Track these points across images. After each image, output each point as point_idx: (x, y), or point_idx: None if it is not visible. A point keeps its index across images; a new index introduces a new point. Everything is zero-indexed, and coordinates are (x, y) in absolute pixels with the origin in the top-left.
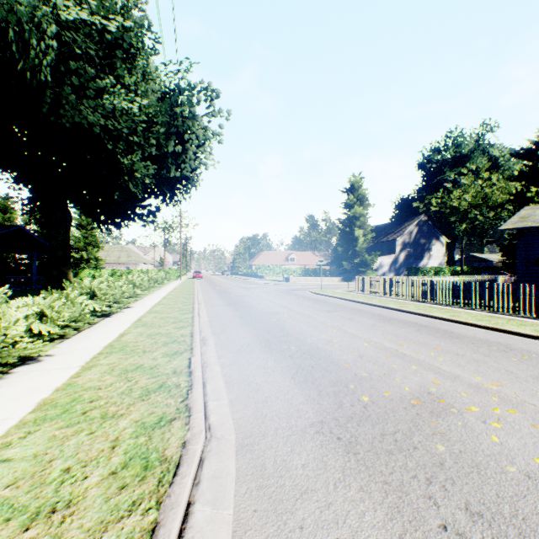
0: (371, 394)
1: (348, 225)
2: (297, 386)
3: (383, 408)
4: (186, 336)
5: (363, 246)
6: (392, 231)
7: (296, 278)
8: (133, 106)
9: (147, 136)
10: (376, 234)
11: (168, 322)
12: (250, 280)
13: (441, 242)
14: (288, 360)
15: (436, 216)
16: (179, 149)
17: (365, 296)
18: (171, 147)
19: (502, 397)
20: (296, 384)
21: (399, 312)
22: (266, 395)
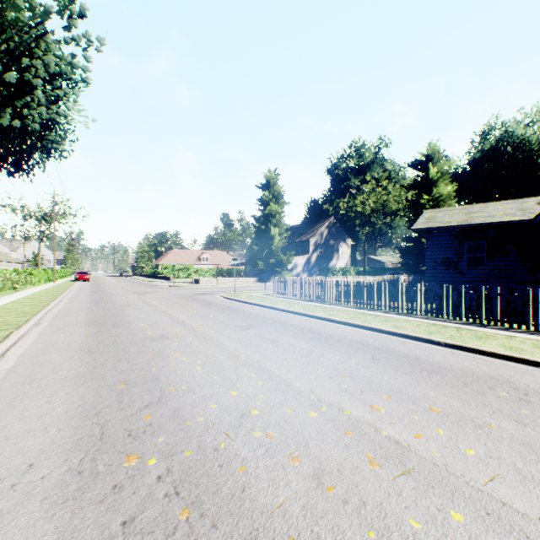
0: None
1: (264, 222)
2: None
3: None
4: None
5: (279, 245)
6: (305, 231)
7: (207, 279)
8: None
9: None
10: (291, 234)
11: None
12: (152, 283)
13: (347, 244)
14: None
15: (343, 219)
16: (12, 79)
17: (286, 300)
18: None
19: None
20: None
21: (331, 322)
22: None
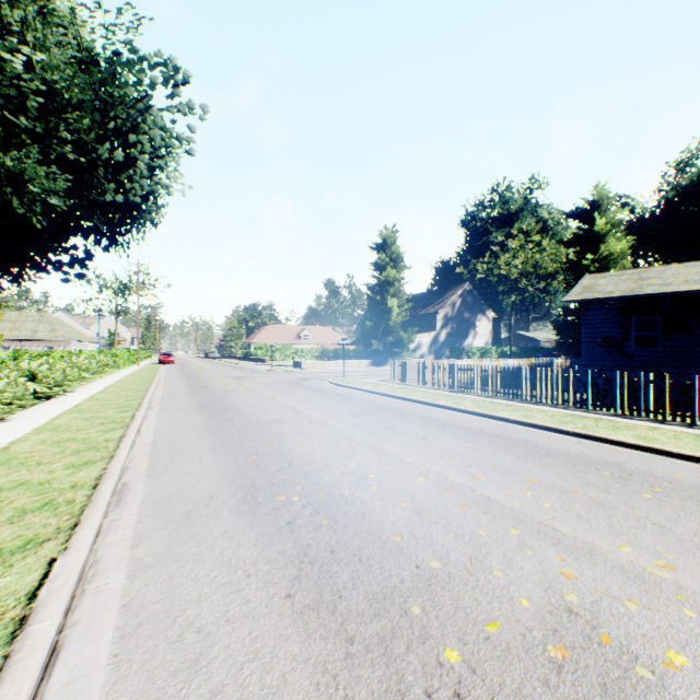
0: (462, 635)
1: (379, 292)
2: (298, 627)
3: (501, 694)
4: (82, 487)
5: (398, 320)
6: (431, 302)
7: (310, 362)
8: (14, 58)
9: (55, 123)
10: (413, 305)
11: (64, 453)
12: (246, 366)
13: (488, 317)
14: (284, 534)
15: (482, 285)
16: (119, 156)
17: (405, 387)
18: (104, 151)
19: (695, 602)
20: (294, 620)
21: (454, 411)
22: (214, 683)
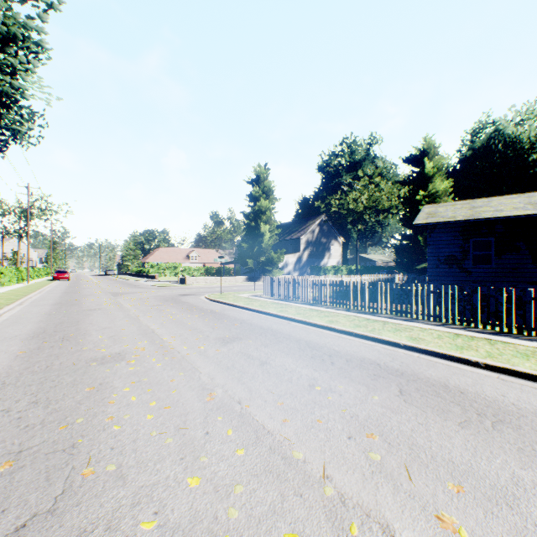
0: None
1: (254, 219)
2: None
3: None
4: None
5: (269, 243)
6: (296, 229)
7: (193, 278)
8: None
9: None
10: (281, 232)
11: None
12: (136, 282)
13: (339, 242)
14: None
15: (334, 217)
16: None
17: (277, 302)
18: None
19: None
20: None
21: (333, 332)
22: None
